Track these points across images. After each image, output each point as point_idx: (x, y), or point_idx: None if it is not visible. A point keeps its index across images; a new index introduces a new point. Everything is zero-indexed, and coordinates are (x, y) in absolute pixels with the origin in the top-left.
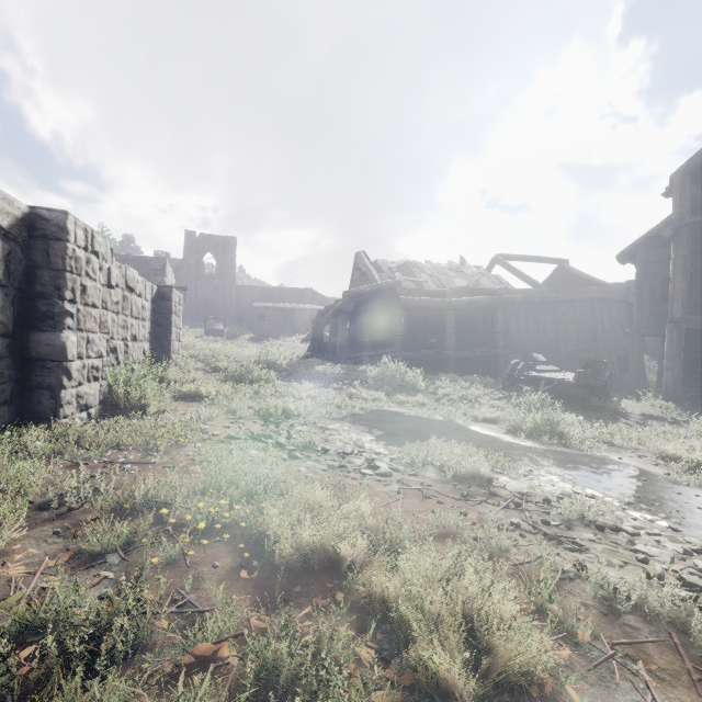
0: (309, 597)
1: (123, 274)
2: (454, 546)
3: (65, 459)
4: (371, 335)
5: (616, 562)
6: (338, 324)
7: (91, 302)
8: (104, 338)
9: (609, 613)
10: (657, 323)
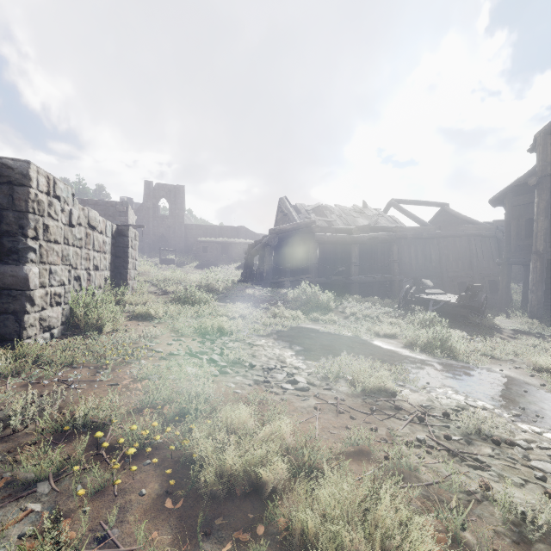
0: (231, 529)
1: (86, 215)
2: (367, 465)
3: (21, 378)
4: (291, 263)
5: (517, 480)
6: (265, 255)
7: (53, 238)
8: (66, 269)
9: (520, 541)
10: (522, 254)
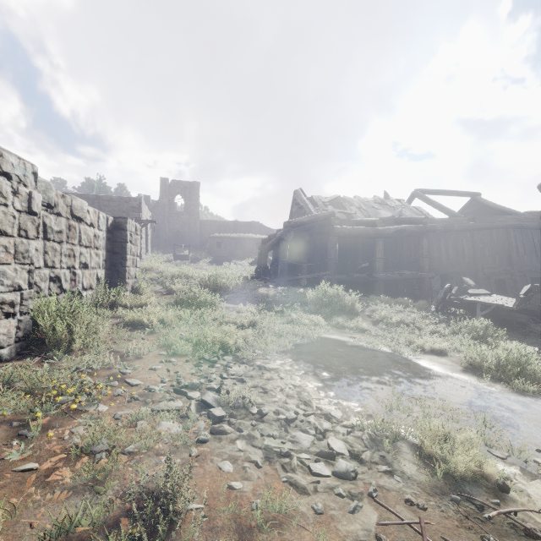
0: None
1: (68, 204)
2: None
3: None
4: (307, 259)
5: None
6: (279, 250)
7: None
8: (24, 269)
9: None
10: None
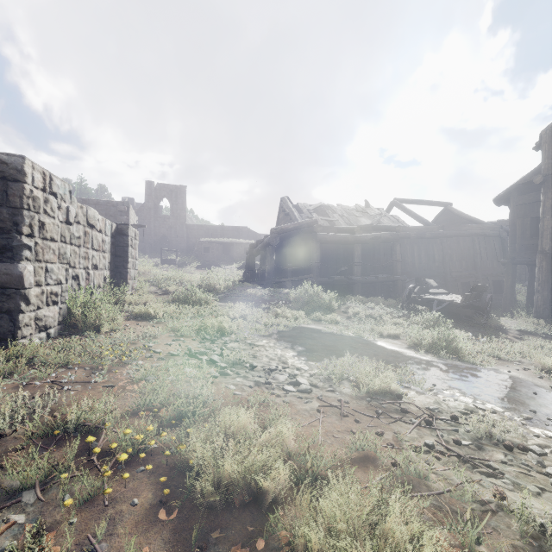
0: (228, 543)
1: (84, 213)
2: (374, 472)
3: (13, 379)
4: (293, 263)
5: (533, 488)
6: (266, 255)
7: (50, 236)
8: (63, 267)
9: None
10: (527, 254)
